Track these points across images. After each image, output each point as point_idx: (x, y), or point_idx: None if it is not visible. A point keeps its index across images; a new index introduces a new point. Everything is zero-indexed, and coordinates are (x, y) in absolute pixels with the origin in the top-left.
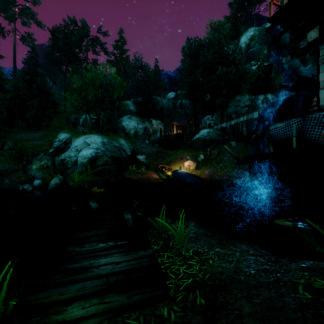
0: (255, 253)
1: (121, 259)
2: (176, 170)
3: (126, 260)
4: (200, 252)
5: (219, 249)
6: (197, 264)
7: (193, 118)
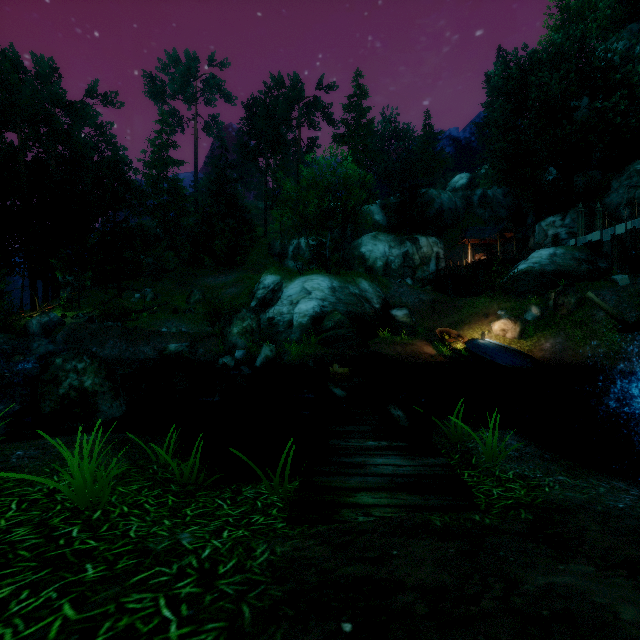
0: None
1: (403, 463)
2: (475, 340)
3: (411, 465)
4: (528, 476)
5: (564, 478)
6: (521, 488)
7: (512, 226)
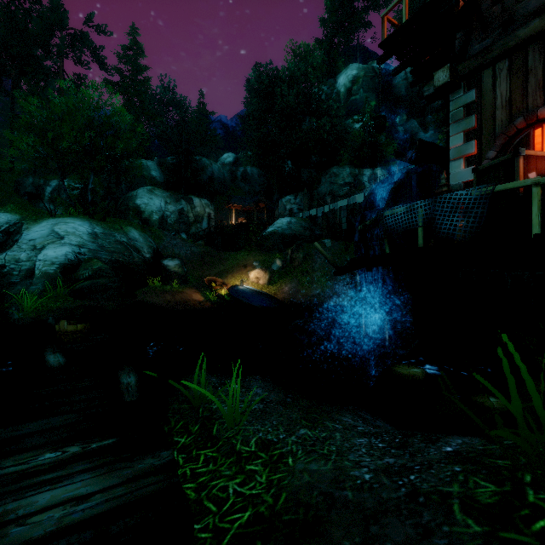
0: (367, 429)
1: (93, 488)
2: (236, 286)
3: (105, 489)
4: (271, 441)
5: (306, 431)
6: (263, 469)
7: (264, 199)
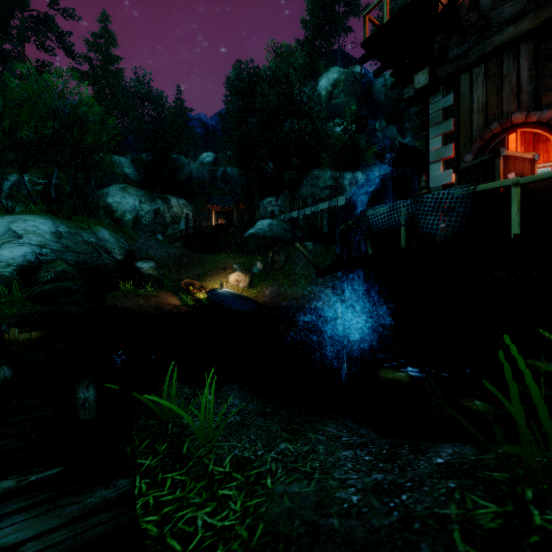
0: (352, 440)
1: (24, 534)
2: (215, 290)
3: (41, 534)
4: (248, 459)
5: (286, 445)
6: (238, 493)
7: (245, 200)
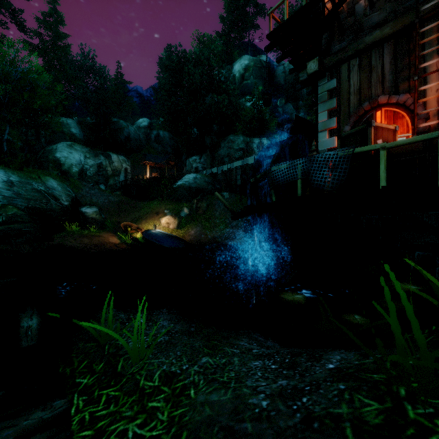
0: (261, 351)
1: None
2: (149, 230)
3: None
4: (174, 373)
5: (207, 359)
6: (165, 405)
7: (174, 158)
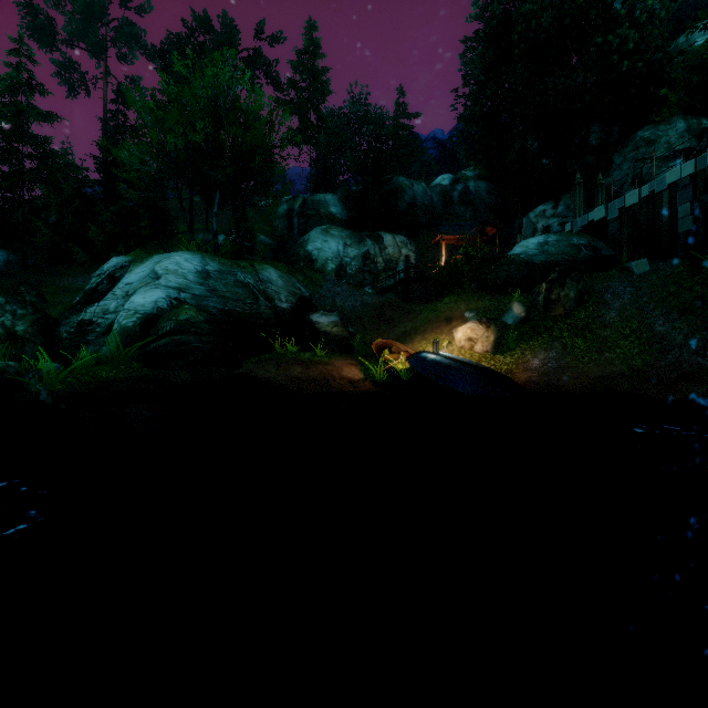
0: None
1: None
2: (422, 354)
3: None
4: None
5: None
6: None
7: (495, 219)
